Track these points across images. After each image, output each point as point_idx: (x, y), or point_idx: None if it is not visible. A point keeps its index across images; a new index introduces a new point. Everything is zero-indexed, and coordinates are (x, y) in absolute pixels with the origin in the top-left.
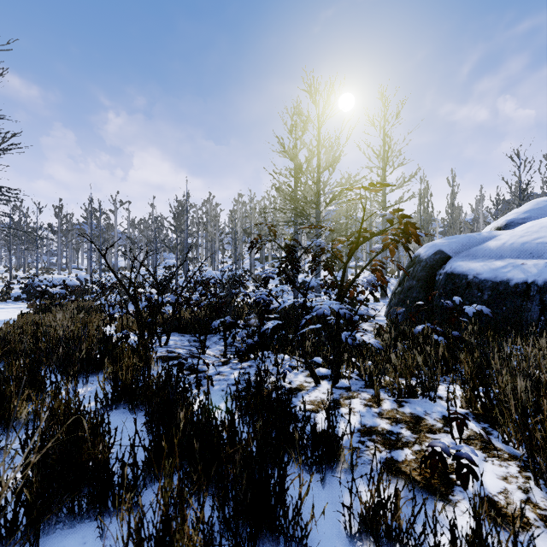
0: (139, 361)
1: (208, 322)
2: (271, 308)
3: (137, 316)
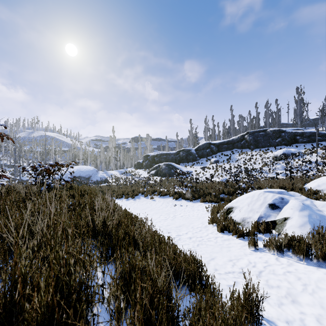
0: None
1: None
2: None
3: None
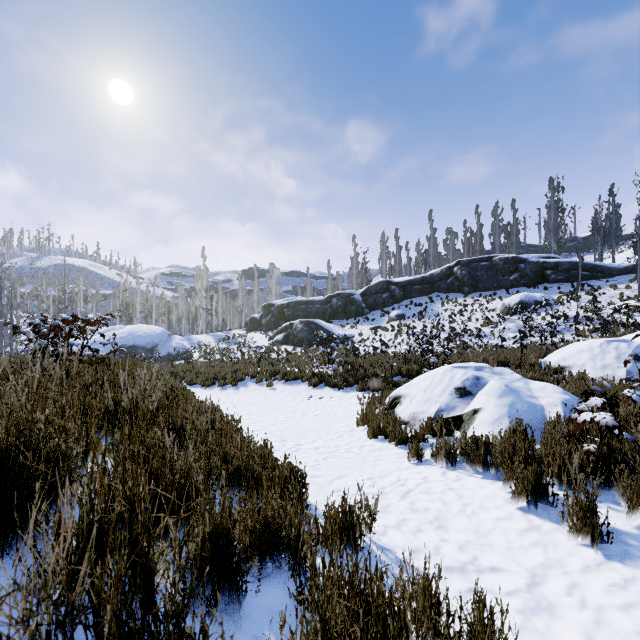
0: None
1: None
2: None
3: None
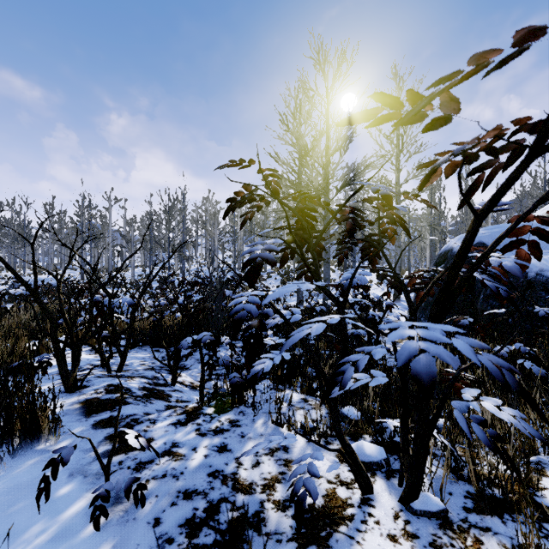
0: (1, 437)
1: (178, 339)
2: (269, 325)
3: (52, 334)
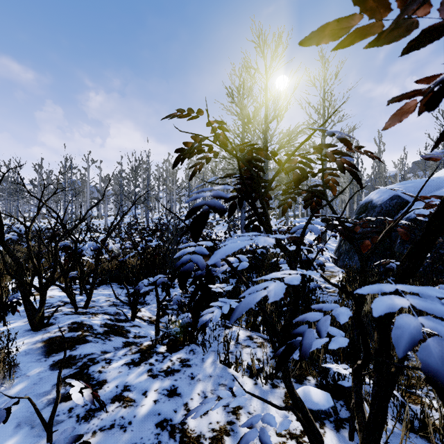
0: None
1: (136, 280)
2: (217, 272)
3: (18, 278)
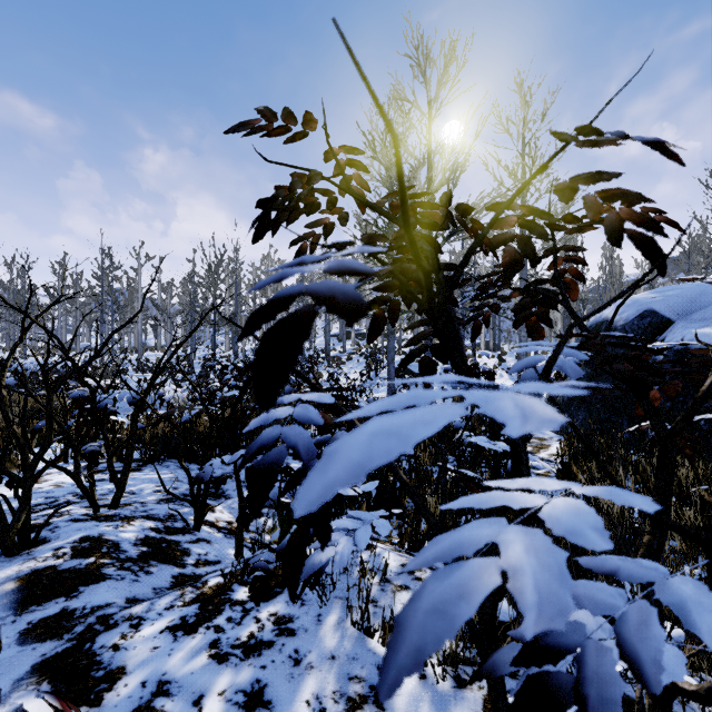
0: None
1: (202, 459)
2: None
3: None
